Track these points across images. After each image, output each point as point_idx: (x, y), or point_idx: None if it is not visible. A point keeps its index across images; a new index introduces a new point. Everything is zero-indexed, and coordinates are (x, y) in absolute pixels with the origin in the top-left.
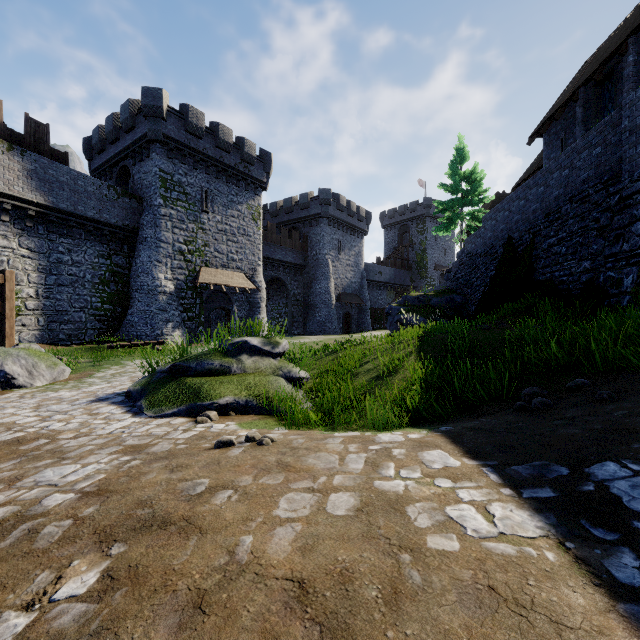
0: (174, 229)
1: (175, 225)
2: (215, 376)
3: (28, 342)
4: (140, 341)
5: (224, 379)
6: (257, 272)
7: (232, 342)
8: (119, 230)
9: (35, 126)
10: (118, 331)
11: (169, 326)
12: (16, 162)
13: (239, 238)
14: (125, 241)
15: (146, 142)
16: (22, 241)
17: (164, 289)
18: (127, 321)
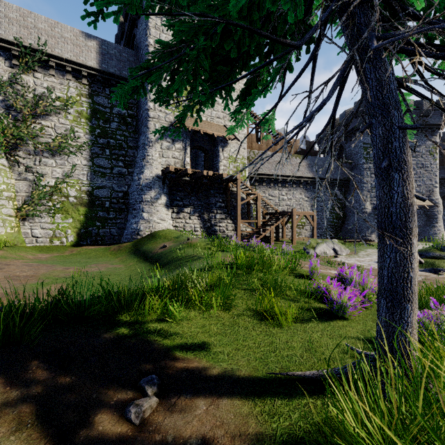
0: (371, 175)
1: (372, 172)
2: (437, 259)
3: (307, 237)
4: (352, 239)
5: (444, 261)
6: (433, 192)
7: (444, 245)
8: (340, 181)
9: (309, 144)
10: (339, 233)
11: (369, 231)
12: (304, 162)
13: (417, 170)
14: (342, 186)
15: (355, 130)
16: (305, 194)
17: (366, 210)
18: (345, 228)
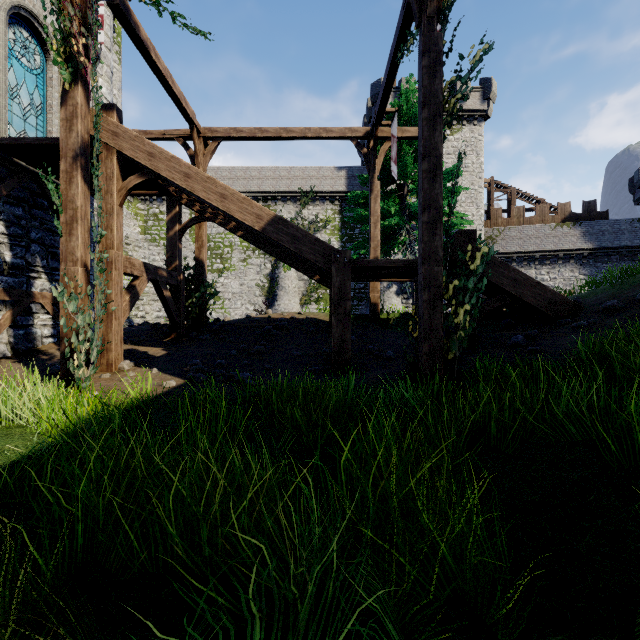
0: None
1: None
2: None
3: None
4: None
5: None
6: None
7: None
8: None
9: (587, 205)
10: None
11: None
12: (577, 231)
13: None
14: None
15: None
16: (580, 271)
17: None
18: None
